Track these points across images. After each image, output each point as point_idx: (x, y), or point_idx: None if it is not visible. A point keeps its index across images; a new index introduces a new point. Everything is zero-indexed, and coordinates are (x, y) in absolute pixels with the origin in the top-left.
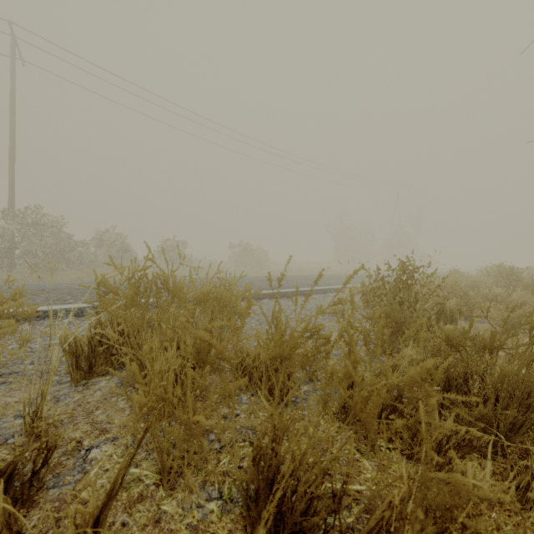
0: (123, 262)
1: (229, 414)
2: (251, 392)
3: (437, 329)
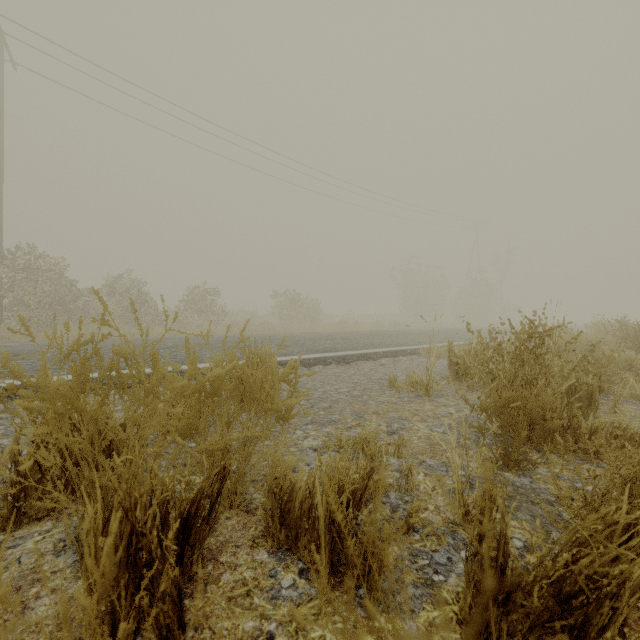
0: (139, 315)
1: (254, 635)
2: (298, 565)
3: (584, 424)
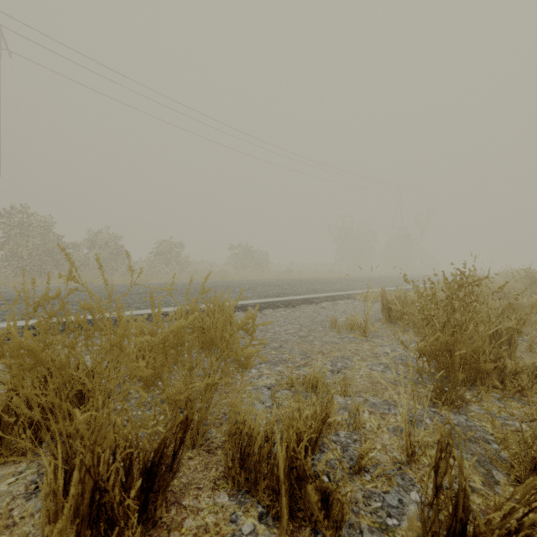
0: (116, 264)
1: None
2: (257, 509)
3: (509, 364)
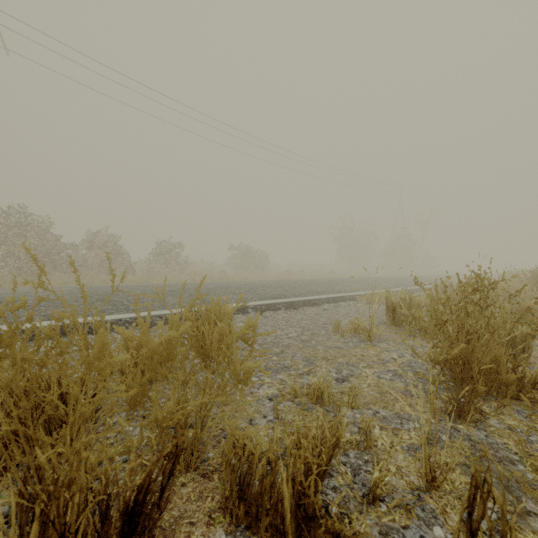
0: (114, 265)
1: None
2: None
3: (528, 373)
